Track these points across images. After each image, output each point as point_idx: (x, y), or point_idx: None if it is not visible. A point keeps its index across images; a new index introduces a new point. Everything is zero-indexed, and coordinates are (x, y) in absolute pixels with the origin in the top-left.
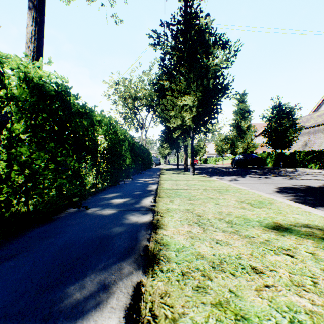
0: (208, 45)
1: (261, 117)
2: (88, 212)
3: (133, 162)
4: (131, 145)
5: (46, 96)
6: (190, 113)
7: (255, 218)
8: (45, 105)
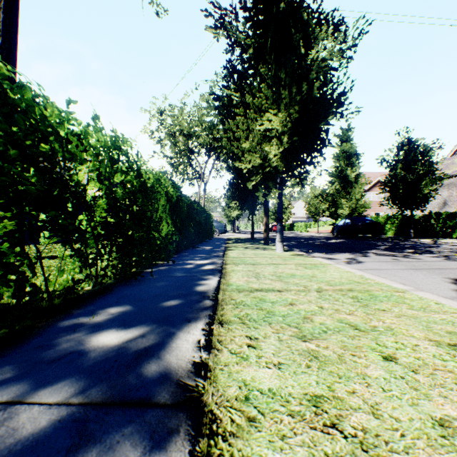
0: (308, 29)
1: (380, 160)
2: None
3: (179, 230)
4: (174, 200)
5: None
6: (278, 144)
7: None
8: None
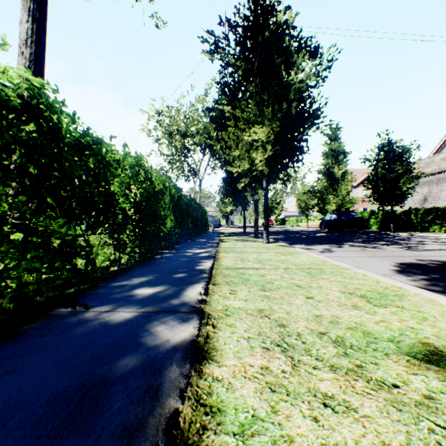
0: (289, 53)
1: (363, 160)
2: (87, 316)
3: (179, 224)
4: (175, 200)
5: (2, 109)
6: (263, 153)
7: (384, 332)
8: (4, 126)
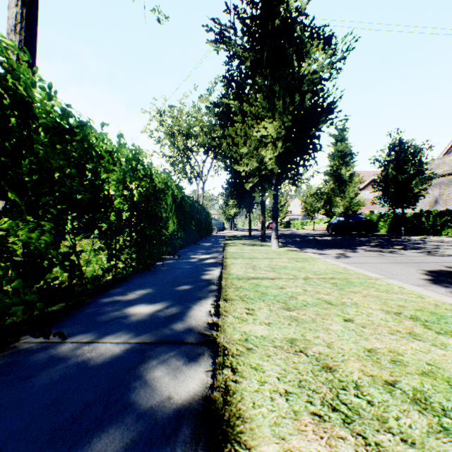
0: (301, 42)
1: (373, 160)
2: (61, 351)
3: (182, 227)
4: (178, 201)
5: None
6: (273, 150)
7: None
8: None
